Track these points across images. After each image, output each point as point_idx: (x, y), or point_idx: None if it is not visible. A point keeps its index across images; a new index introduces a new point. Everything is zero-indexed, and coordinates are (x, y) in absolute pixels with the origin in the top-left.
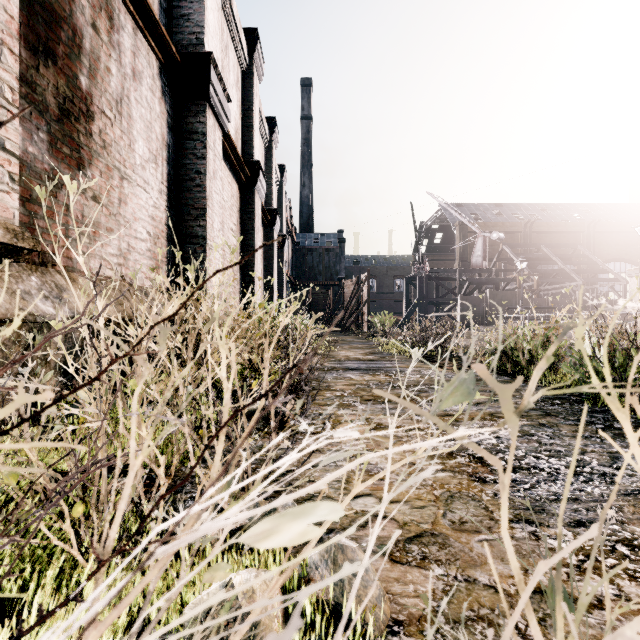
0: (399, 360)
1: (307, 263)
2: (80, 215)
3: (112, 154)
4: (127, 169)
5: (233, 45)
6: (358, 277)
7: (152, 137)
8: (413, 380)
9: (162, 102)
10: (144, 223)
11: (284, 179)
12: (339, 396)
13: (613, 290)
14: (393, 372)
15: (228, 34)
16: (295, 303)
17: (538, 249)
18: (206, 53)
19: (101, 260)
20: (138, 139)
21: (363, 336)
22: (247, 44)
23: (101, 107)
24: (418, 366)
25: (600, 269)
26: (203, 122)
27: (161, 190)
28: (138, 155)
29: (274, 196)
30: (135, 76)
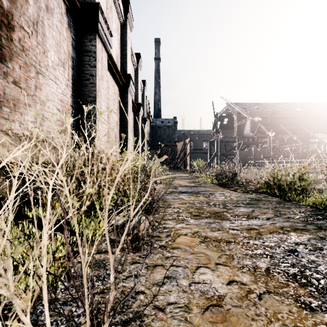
0: (209, 186)
1: (158, 134)
2: (2, 92)
3: (29, 56)
4: (42, 68)
5: (115, 8)
6: (184, 141)
7: (61, 51)
8: (221, 200)
9: (68, 31)
10: (55, 103)
11: (145, 88)
12: (176, 212)
13: (318, 148)
14: (208, 194)
15: (112, 0)
16: (147, 152)
17: (278, 126)
18: (96, 3)
19: (20, 124)
20: (50, 50)
21: (187, 172)
22: (123, 9)
23: (20, 23)
24: (221, 190)
25: (311, 136)
26: (94, 45)
27: (67, 84)
28: (50, 60)
29: (139, 96)
30: (48, 10)
